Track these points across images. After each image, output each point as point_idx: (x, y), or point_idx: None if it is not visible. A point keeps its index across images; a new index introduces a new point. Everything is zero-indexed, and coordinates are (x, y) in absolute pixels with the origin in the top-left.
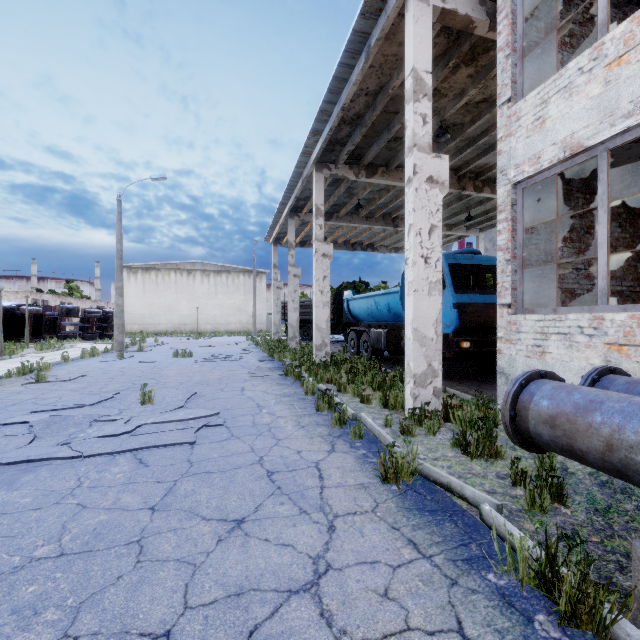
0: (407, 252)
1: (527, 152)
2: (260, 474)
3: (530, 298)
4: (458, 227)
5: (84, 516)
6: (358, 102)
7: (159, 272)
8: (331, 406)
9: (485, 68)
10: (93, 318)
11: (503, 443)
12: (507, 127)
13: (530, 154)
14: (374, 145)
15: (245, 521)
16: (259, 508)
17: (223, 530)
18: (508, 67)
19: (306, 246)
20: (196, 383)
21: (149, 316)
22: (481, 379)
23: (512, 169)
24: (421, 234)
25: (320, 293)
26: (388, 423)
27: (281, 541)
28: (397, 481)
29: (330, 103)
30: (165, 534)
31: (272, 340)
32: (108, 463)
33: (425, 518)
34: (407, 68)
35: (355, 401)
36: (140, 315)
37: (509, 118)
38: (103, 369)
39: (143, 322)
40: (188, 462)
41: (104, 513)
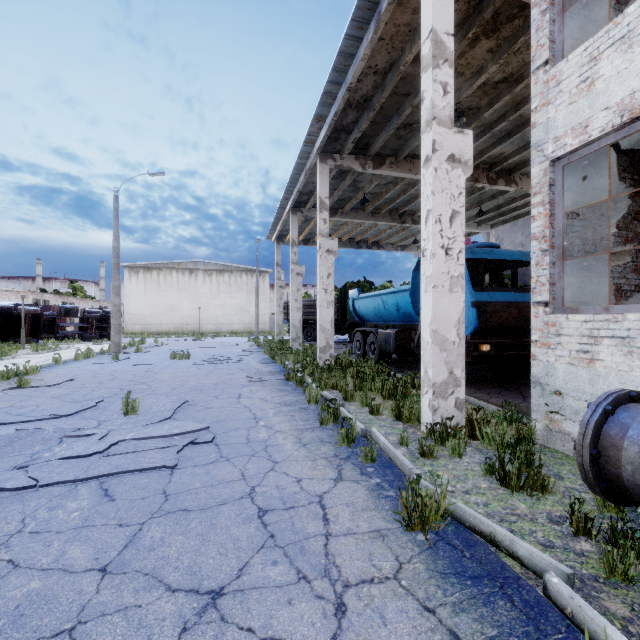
0: (424, 242)
1: (570, 121)
2: (249, 514)
3: (570, 295)
4: (468, 223)
5: (10, 583)
6: (366, 82)
7: (161, 271)
8: (337, 418)
9: (508, 40)
10: (93, 318)
11: (545, 469)
12: (543, 94)
13: (574, 123)
14: (382, 132)
15: (223, 594)
16: (244, 571)
17: (191, 611)
18: (545, 24)
19: (310, 244)
20: (189, 389)
21: (151, 316)
22: (500, 385)
23: (550, 143)
24: (441, 221)
25: (324, 291)
26: (404, 441)
27: (270, 633)
28: (424, 529)
29: (335, 83)
30: (111, 617)
31: (275, 341)
32: (66, 495)
33: (468, 591)
34: (424, 30)
35: (363, 411)
36: (141, 315)
37: (546, 84)
38: (94, 372)
39: (144, 322)
40: (163, 495)
41: (38, 577)
